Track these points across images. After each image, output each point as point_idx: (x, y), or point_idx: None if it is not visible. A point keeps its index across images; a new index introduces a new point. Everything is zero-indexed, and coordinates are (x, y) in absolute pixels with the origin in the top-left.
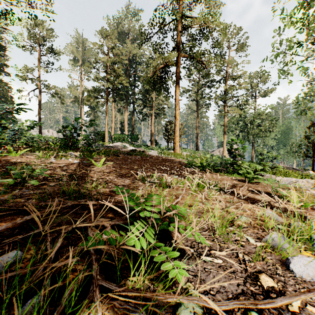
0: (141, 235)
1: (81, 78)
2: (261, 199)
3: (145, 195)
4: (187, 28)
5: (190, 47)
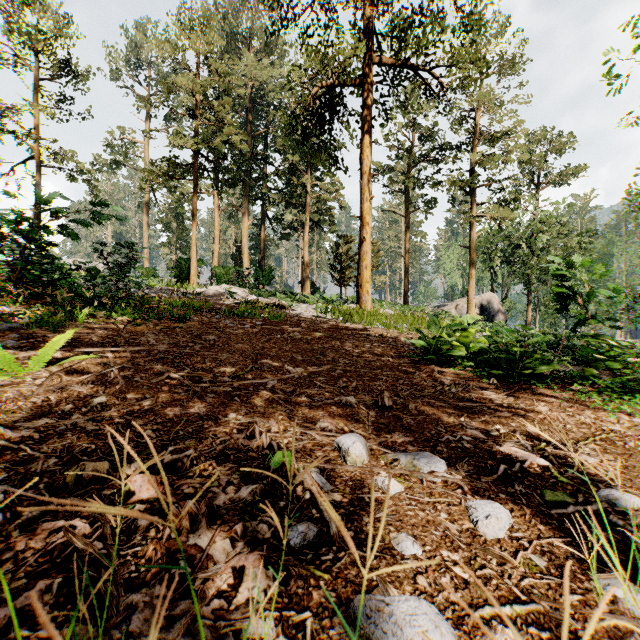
0: None
1: (147, 144)
2: None
3: None
4: None
5: (402, 30)
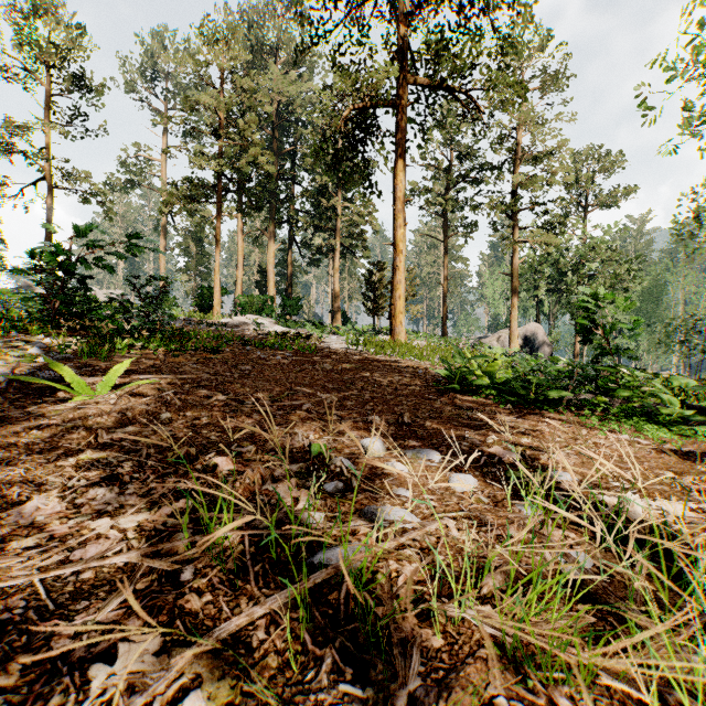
0: None
1: (164, 162)
2: None
3: None
4: (427, 1)
5: (436, 52)
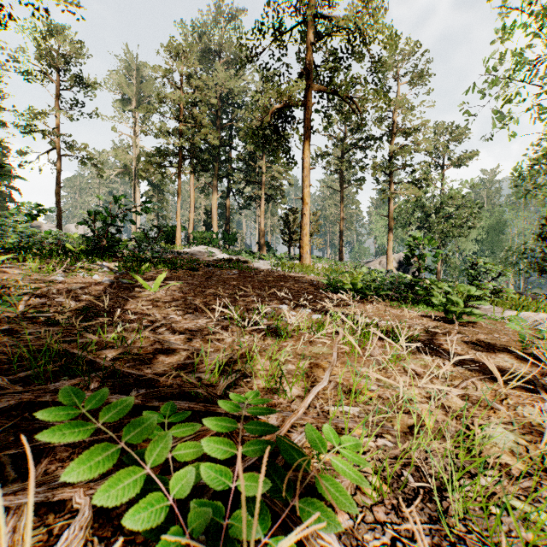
0: (204, 535)
1: (135, 132)
2: (505, 365)
3: (238, 359)
4: (324, 37)
5: (329, 72)
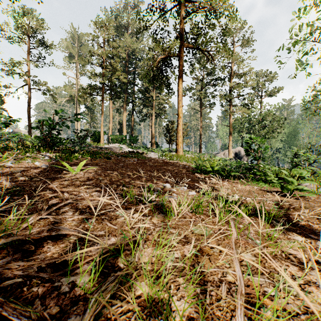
0: None
1: (77, 76)
2: None
3: (125, 245)
4: (191, 13)
5: (195, 35)
